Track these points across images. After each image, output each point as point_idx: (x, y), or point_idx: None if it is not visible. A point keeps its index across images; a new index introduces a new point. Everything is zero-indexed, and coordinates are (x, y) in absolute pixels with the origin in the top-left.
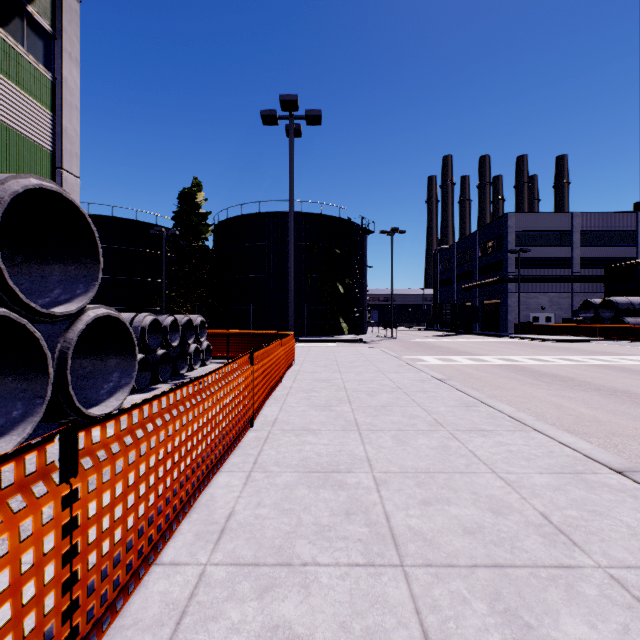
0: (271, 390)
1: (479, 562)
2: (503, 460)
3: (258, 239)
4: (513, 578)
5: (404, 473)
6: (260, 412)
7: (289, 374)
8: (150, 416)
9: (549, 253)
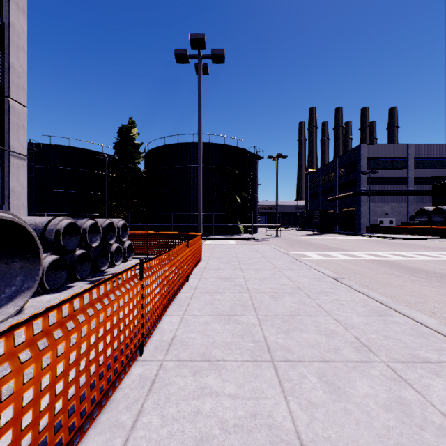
0: (175, 293)
1: None
2: None
3: (177, 163)
4: None
5: None
6: (158, 325)
7: (196, 271)
8: None
9: (391, 174)
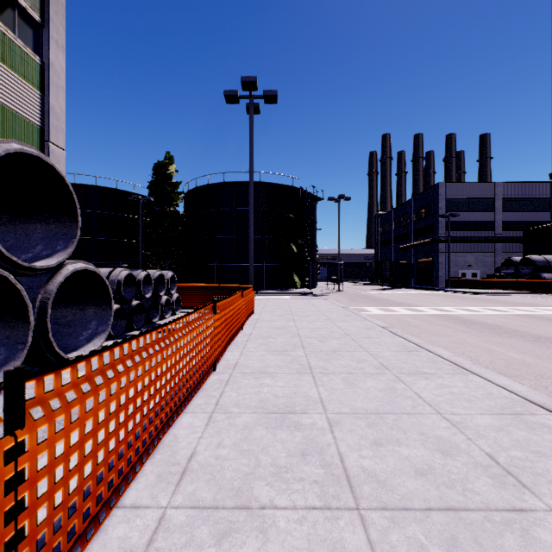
0: (233, 336)
1: (433, 505)
2: (446, 401)
3: (222, 205)
4: (468, 522)
5: (355, 414)
6: (222, 356)
7: (249, 322)
8: (111, 362)
9: (475, 217)
